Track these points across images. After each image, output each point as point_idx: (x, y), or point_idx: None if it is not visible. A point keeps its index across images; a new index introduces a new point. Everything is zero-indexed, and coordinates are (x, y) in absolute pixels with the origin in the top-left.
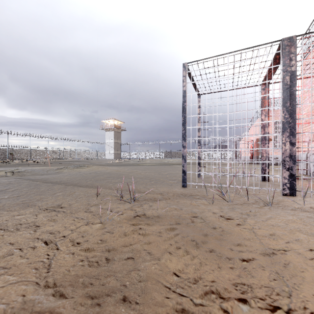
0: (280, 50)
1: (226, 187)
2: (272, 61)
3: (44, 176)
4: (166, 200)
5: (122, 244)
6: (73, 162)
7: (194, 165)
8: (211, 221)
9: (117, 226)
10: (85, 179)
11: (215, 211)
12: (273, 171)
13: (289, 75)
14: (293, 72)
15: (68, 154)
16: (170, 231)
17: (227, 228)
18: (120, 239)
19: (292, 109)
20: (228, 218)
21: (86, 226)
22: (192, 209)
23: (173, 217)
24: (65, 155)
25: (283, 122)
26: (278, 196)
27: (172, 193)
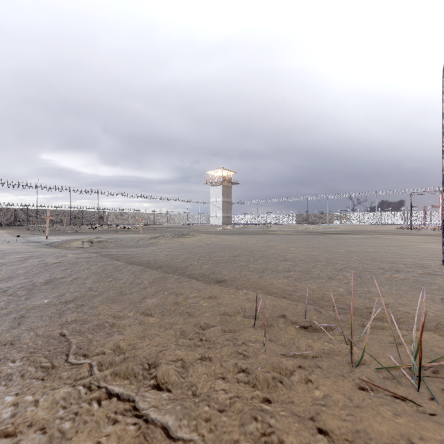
0: None
1: None
2: None
3: (131, 251)
4: None
5: None
6: (170, 228)
7: (367, 234)
8: None
9: None
10: (196, 260)
11: None
12: None
13: None
14: None
15: (164, 218)
16: None
17: None
18: None
19: None
20: None
21: None
22: None
23: None
24: (160, 220)
25: None
26: None
27: None
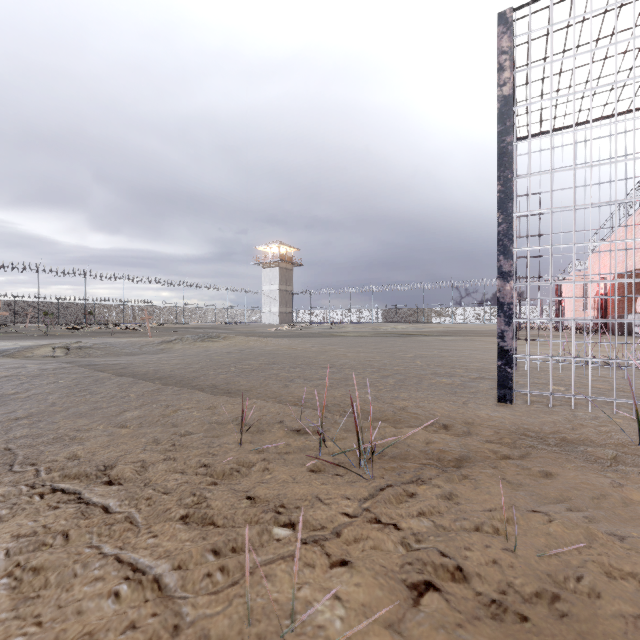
0: None
1: None
2: None
3: (126, 359)
4: (494, 465)
5: None
6: (200, 329)
7: (461, 336)
8: None
9: None
10: (215, 369)
11: None
12: None
13: None
14: None
15: (192, 314)
16: None
17: None
18: None
19: None
20: None
21: None
22: None
23: None
24: (186, 317)
25: None
26: None
27: (486, 428)
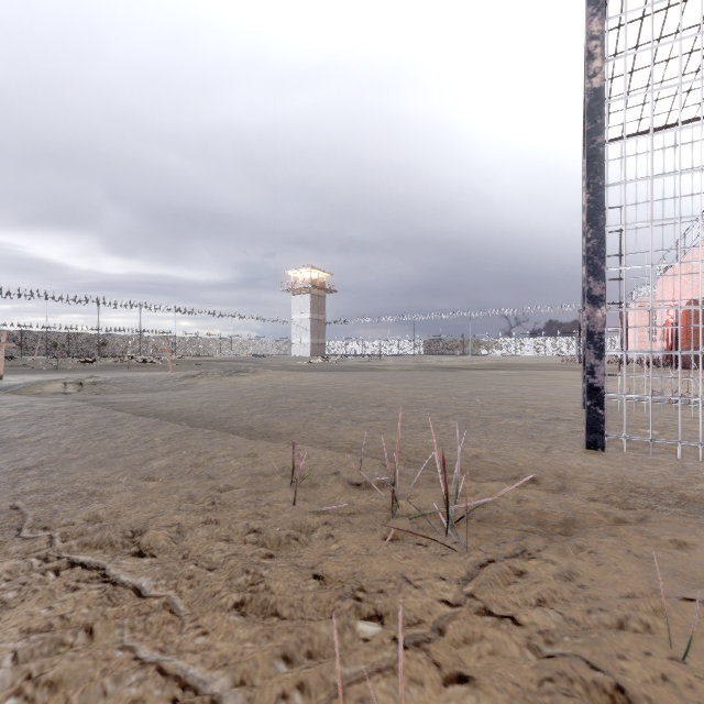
0: None
1: None
2: None
3: (147, 396)
4: (611, 532)
5: None
6: (224, 362)
7: (516, 370)
8: None
9: None
10: (248, 408)
11: None
12: None
13: None
14: None
15: (215, 345)
16: None
17: None
18: None
19: None
20: None
21: None
22: None
23: None
24: (208, 348)
25: None
26: None
27: (584, 482)
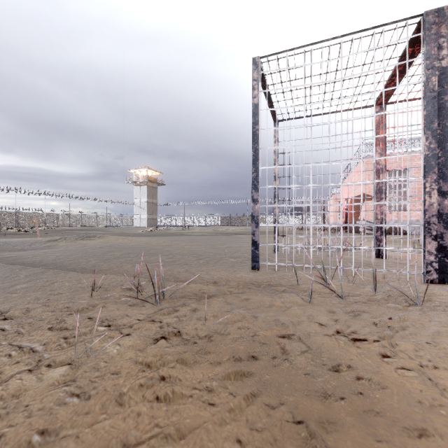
0: (417, 36)
1: (325, 268)
2: (399, 59)
3: (18, 253)
4: (225, 296)
5: (99, 447)
6: (83, 231)
7: (264, 234)
8: (324, 348)
9: (107, 375)
10: (87, 258)
11: (323, 320)
12: (393, 243)
13: (437, 74)
14: (444, 70)
15: (77, 219)
16: (235, 383)
17: (366, 371)
18: (102, 422)
19: (443, 133)
20: (354, 337)
21: (28, 377)
22: (276, 318)
23: (240, 338)
24: (72, 221)
25: (427, 157)
26: (421, 285)
27: (235, 282)
